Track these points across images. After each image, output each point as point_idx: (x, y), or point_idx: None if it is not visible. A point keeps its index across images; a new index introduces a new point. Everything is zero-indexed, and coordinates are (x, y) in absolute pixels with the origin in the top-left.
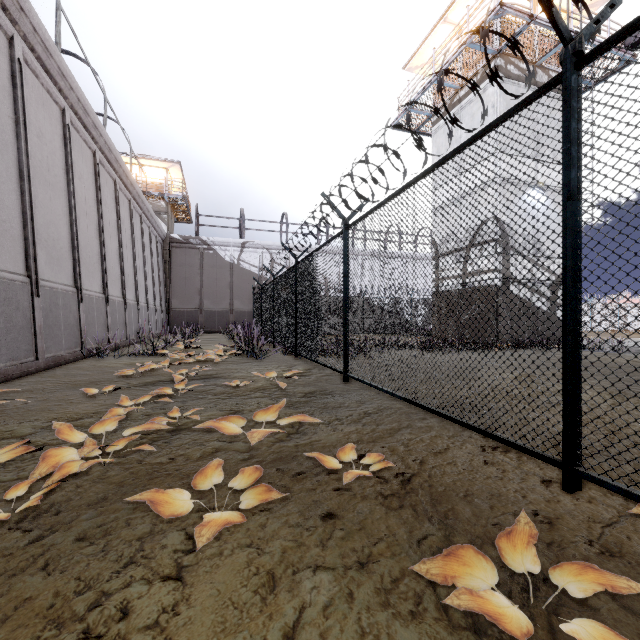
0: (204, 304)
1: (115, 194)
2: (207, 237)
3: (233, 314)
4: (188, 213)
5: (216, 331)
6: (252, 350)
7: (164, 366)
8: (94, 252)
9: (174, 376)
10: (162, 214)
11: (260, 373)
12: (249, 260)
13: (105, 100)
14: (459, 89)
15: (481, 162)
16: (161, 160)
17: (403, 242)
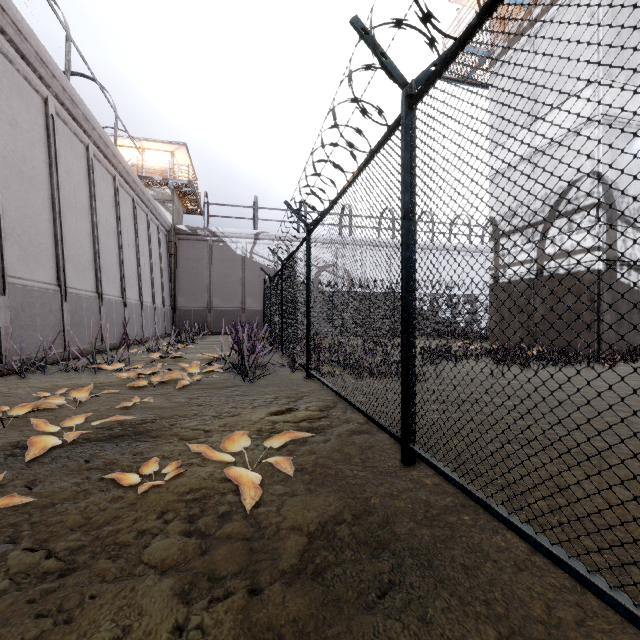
0: (213, 302)
1: (87, 163)
2: (216, 228)
3: (245, 313)
4: (197, 203)
5: (226, 332)
6: (237, 367)
7: (55, 406)
8: (40, 229)
9: (30, 441)
10: (167, 203)
11: (233, 420)
12: (263, 253)
13: (68, 39)
14: (532, 7)
15: (569, 99)
16: (165, 142)
17: (436, 232)
